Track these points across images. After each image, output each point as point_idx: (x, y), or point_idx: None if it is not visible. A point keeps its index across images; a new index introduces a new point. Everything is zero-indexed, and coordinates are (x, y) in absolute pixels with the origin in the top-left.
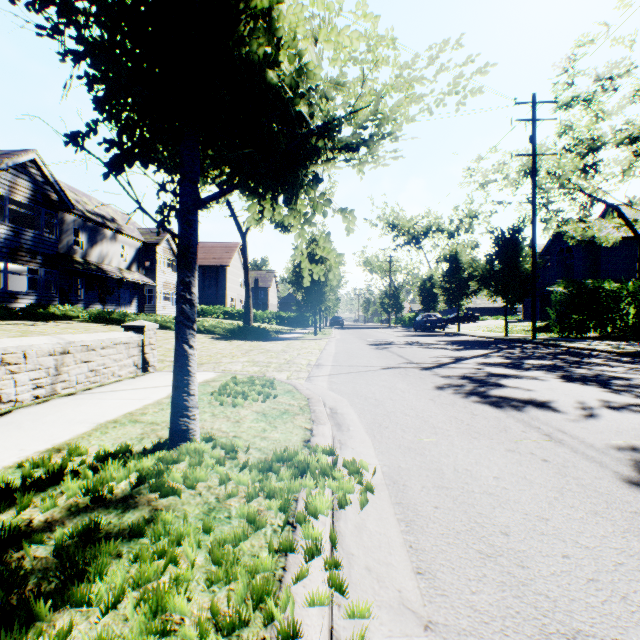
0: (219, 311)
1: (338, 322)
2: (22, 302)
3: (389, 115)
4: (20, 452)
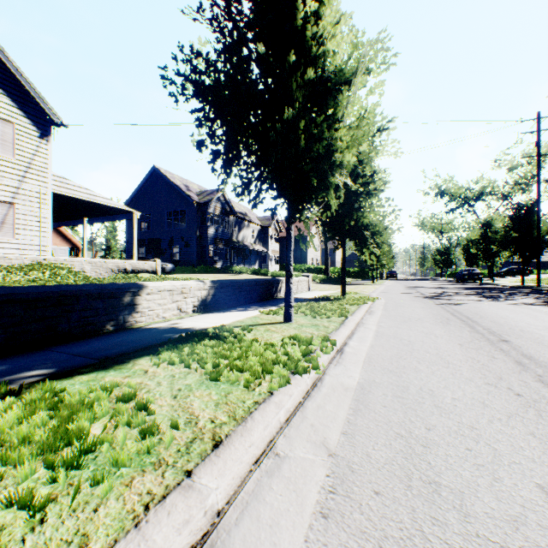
0: (303, 267)
1: (392, 275)
2: (218, 264)
3: (386, 231)
4: (313, 296)
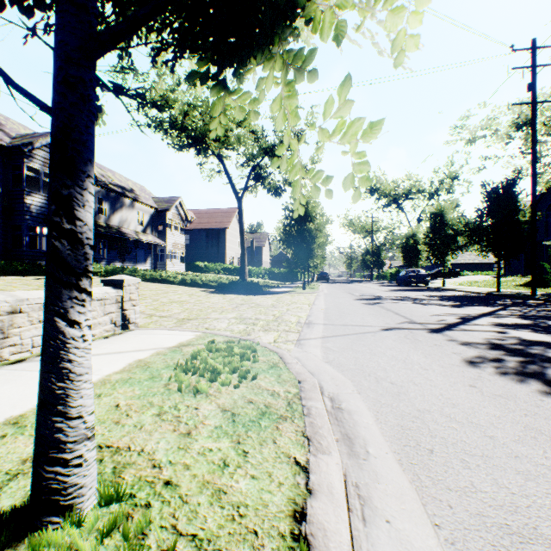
0: (220, 268)
1: (324, 277)
2: None
3: None
4: None
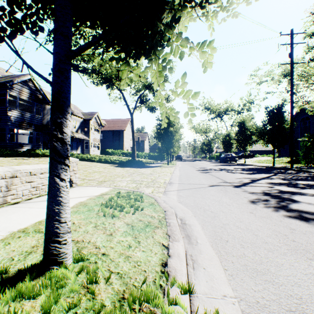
0: (120, 152)
1: (179, 158)
2: (25, 148)
3: None
4: None
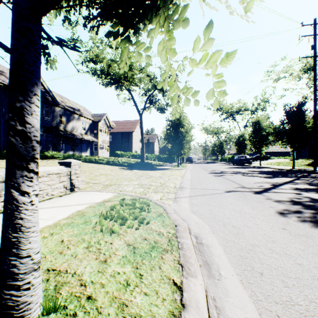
0: (129, 154)
1: (190, 160)
2: None
3: None
4: None
